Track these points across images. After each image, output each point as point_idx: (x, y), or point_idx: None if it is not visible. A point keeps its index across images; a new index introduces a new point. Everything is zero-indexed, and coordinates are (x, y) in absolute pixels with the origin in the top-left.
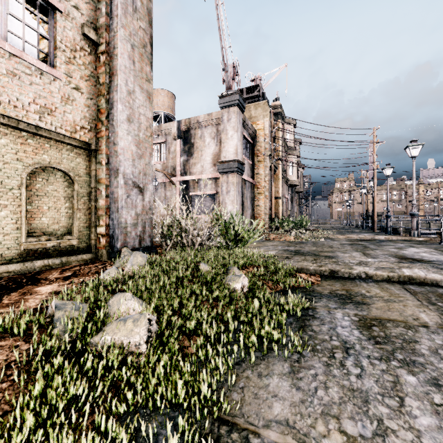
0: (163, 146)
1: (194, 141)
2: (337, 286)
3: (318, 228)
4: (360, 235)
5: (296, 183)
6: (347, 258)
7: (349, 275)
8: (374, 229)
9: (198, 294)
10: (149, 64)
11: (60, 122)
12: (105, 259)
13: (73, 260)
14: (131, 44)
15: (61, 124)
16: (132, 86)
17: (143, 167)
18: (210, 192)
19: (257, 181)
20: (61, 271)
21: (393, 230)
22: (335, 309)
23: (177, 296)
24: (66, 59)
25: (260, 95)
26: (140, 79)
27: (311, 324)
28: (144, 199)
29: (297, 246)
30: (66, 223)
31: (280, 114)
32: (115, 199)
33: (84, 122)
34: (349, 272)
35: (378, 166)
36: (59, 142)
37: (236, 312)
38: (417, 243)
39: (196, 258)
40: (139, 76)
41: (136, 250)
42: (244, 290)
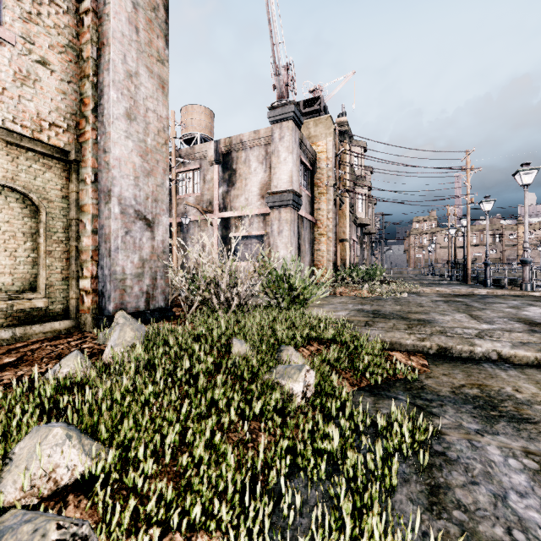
0: (196, 174)
1: (237, 167)
2: (459, 377)
3: (393, 278)
4: (453, 289)
5: (367, 221)
6: (451, 323)
7: (469, 355)
8: (467, 280)
9: (221, 410)
10: (163, 36)
11: (12, 112)
12: (90, 329)
13: (36, 332)
14: (133, 2)
15: (15, 117)
16: (134, 66)
17: (153, 189)
18: (257, 233)
19: (317, 218)
20: (1, 354)
21: (493, 281)
22: (480, 436)
23: (180, 415)
24: (24, 13)
25: (321, 110)
26: (148, 58)
27: (451, 484)
28: (154, 238)
29: (375, 304)
30: (27, 274)
31: (347, 132)
32: (106, 236)
33: (56, 116)
34: (469, 350)
35: (472, 200)
36: (12, 146)
37: (294, 447)
38: (534, 300)
39: (229, 328)
40: (146, 52)
41: (140, 314)
42: (308, 394)
